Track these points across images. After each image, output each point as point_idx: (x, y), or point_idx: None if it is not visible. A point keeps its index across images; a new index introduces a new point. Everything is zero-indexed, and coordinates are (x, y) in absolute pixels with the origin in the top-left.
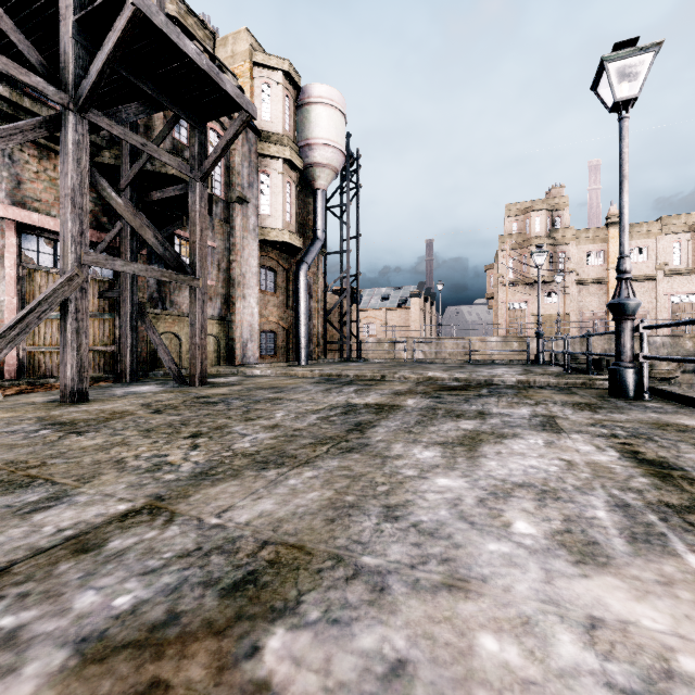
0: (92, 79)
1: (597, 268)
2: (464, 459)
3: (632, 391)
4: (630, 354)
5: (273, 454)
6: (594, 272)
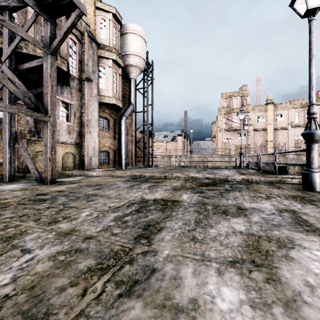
0: None
1: (262, 123)
2: (284, 314)
3: (319, 187)
4: (317, 164)
5: (19, 309)
6: (261, 125)
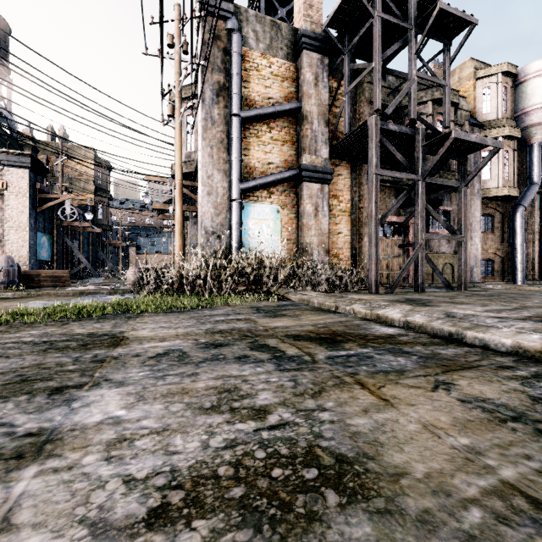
0: (430, 168)
1: None
2: None
3: None
4: None
5: None
6: None
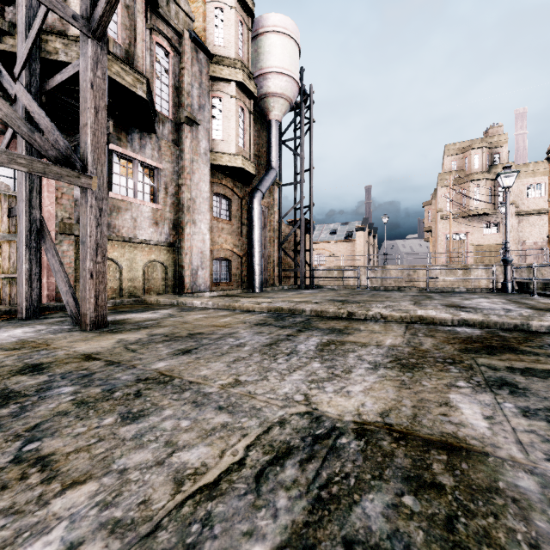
0: None
1: (538, 200)
2: None
3: None
4: None
5: None
6: (534, 203)
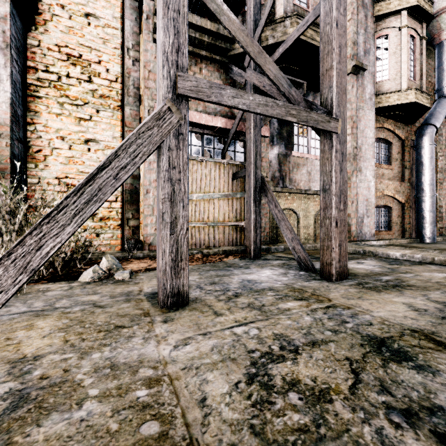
0: None
1: None
2: None
3: None
4: None
5: None
6: None
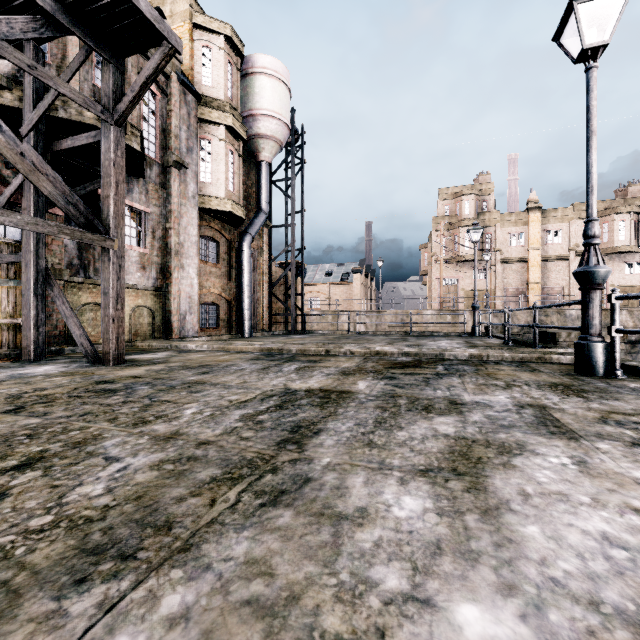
0: None
1: (519, 248)
2: (478, 520)
3: (603, 368)
4: (599, 327)
5: (130, 518)
6: (516, 251)
